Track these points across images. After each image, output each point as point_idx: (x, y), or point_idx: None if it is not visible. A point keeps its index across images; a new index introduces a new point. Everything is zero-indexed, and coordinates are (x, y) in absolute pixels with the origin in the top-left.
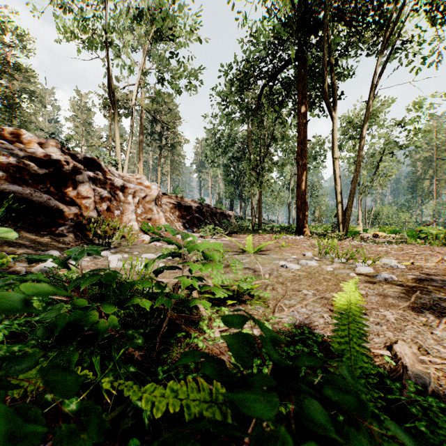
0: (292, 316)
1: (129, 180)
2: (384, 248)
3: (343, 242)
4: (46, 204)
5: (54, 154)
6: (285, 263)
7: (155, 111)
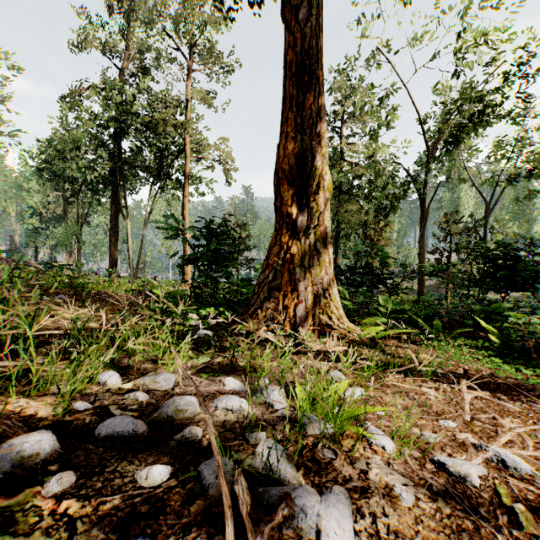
0: None
1: None
2: None
3: None
4: None
5: None
6: None
7: None
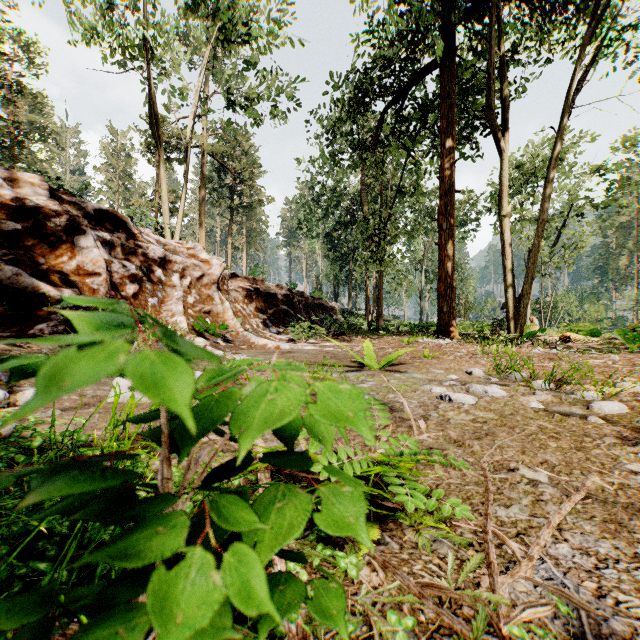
0: (555, 591)
1: (175, 251)
2: (599, 360)
3: (520, 350)
4: (12, 283)
5: (33, 197)
6: (443, 390)
7: (224, 154)
